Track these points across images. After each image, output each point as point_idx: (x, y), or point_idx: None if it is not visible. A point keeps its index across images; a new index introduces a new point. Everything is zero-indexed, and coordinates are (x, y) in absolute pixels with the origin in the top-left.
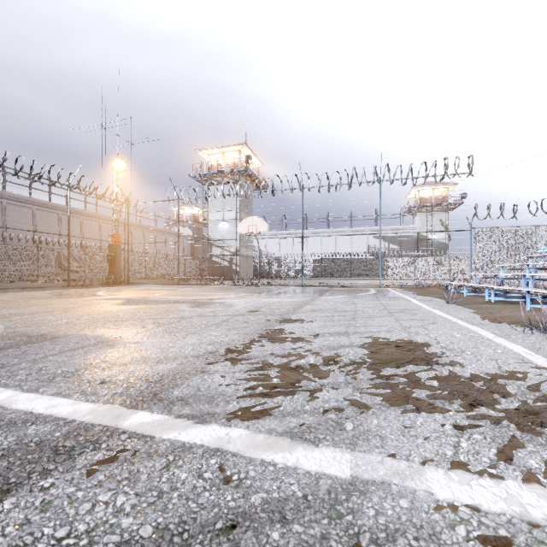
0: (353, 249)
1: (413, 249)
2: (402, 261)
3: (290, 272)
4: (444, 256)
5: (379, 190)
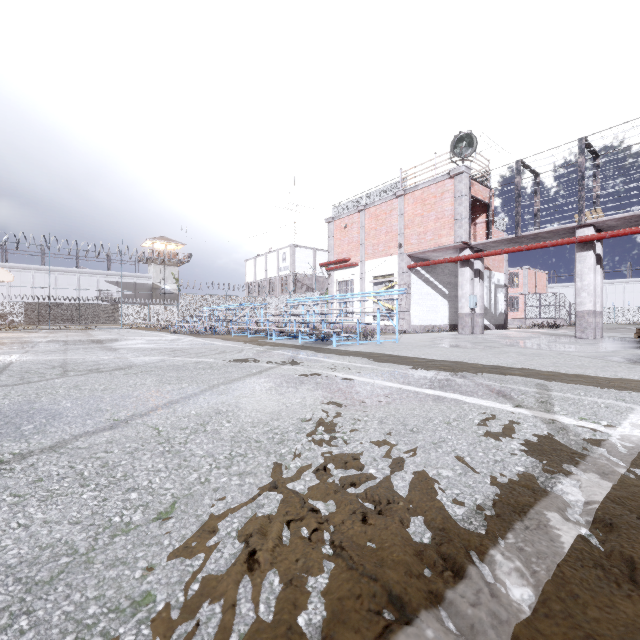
0: (81, 292)
1: (148, 296)
2: (137, 308)
3: None
4: (174, 305)
5: (121, 260)
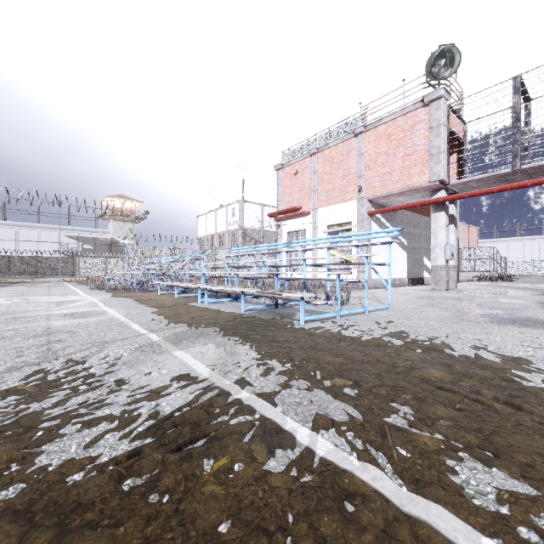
0: (41, 246)
1: (107, 250)
2: (94, 261)
3: None
4: None
5: (60, 210)
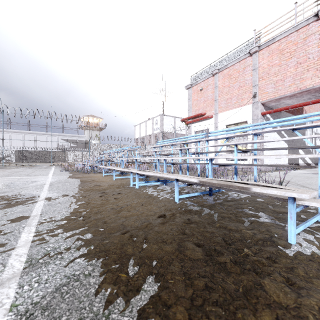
0: (48, 145)
1: (83, 147)
2: (76, 153)
3: None
4: None
5: (51, 121)
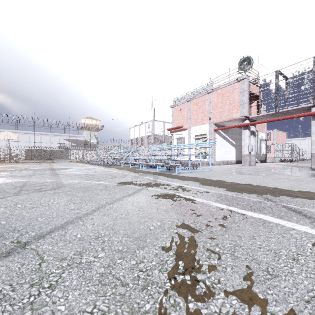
0: (51, 144)
1: (83, 146)
2: (78, 151)
3: (7, 156)
4: (95, 150)
5: (69, 128)
